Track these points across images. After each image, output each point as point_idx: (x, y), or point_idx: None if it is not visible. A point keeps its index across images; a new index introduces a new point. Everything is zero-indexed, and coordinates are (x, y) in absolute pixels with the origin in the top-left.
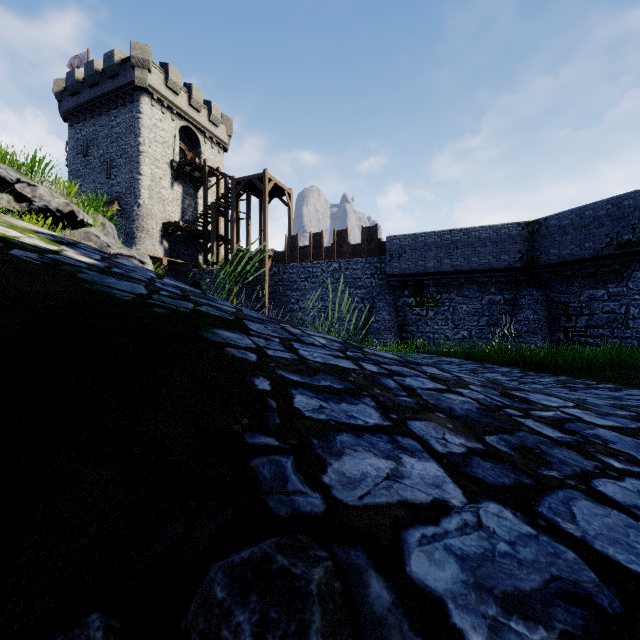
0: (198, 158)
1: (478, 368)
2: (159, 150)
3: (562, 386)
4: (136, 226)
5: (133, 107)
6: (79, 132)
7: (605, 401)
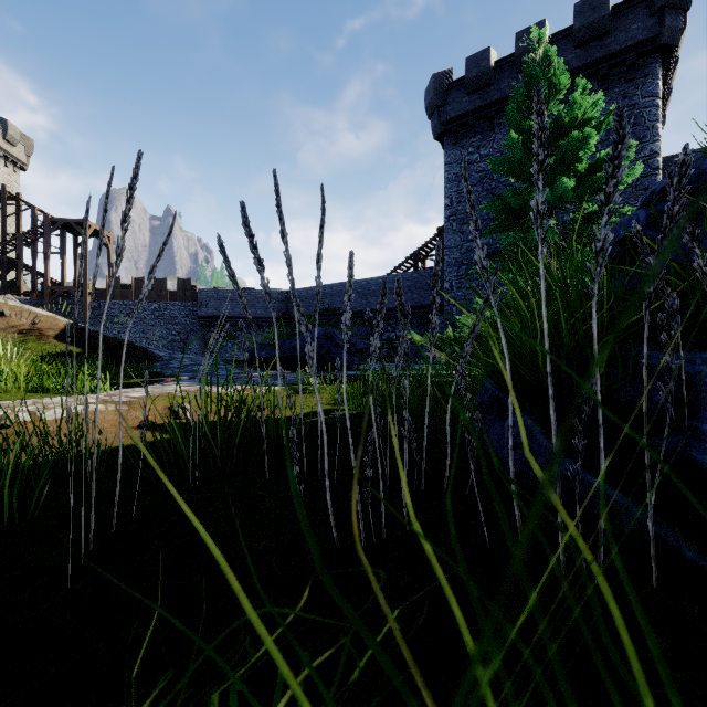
0: None
1: None
2: None
3: None
4: None
5: None
6: None
7: None
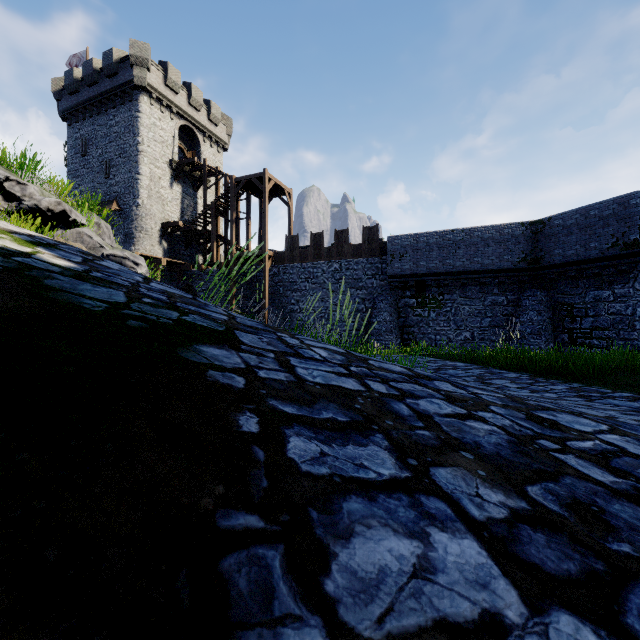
0: (198, 158)
1: (485, 374)
2: (158, 149)
3: (576, 395)
4: (135, 226)
5: (132, 106)
6: (78, 131)
7: (633, 417)
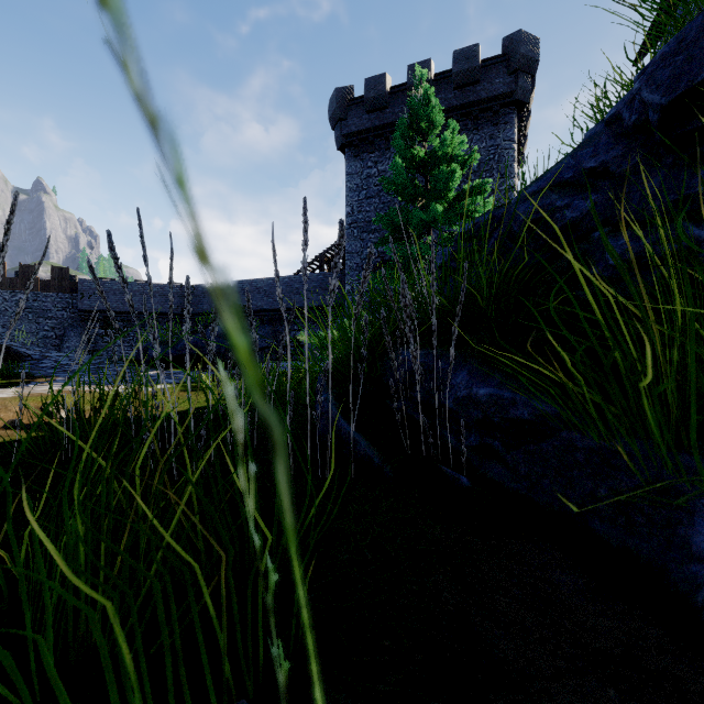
0: None
1: None
2: None
3: None
4: None
5: None
6: None
7: None
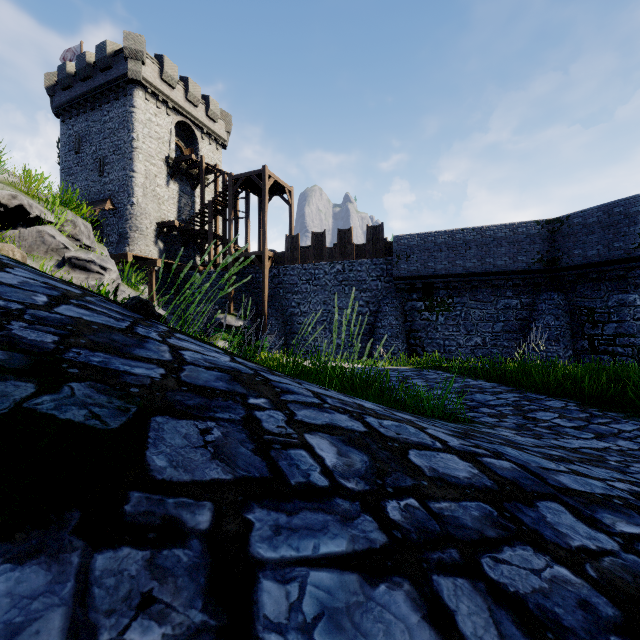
0: (195, 155)
1: (522, 401)
2: (154, 146)
3: None
4: (129, 226)
5: (126, 101)
6: (71, 128)
7: None
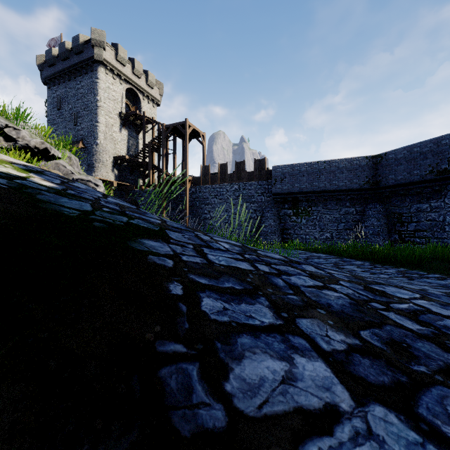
0: (139, 111)
1: (339, 261)
2: (111, 105)
3: (402, 276)
4: (95, 159)
5: (93, 75)
6: (55, 92)
7: (439, 290)
